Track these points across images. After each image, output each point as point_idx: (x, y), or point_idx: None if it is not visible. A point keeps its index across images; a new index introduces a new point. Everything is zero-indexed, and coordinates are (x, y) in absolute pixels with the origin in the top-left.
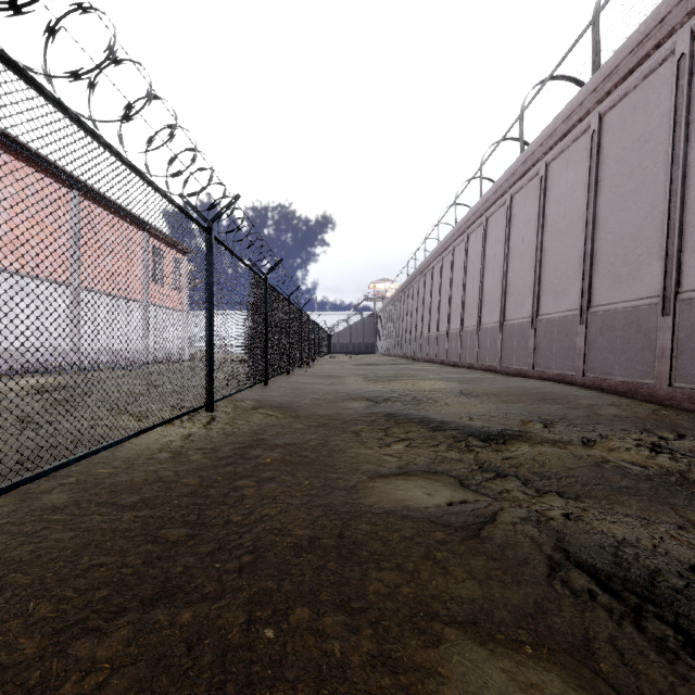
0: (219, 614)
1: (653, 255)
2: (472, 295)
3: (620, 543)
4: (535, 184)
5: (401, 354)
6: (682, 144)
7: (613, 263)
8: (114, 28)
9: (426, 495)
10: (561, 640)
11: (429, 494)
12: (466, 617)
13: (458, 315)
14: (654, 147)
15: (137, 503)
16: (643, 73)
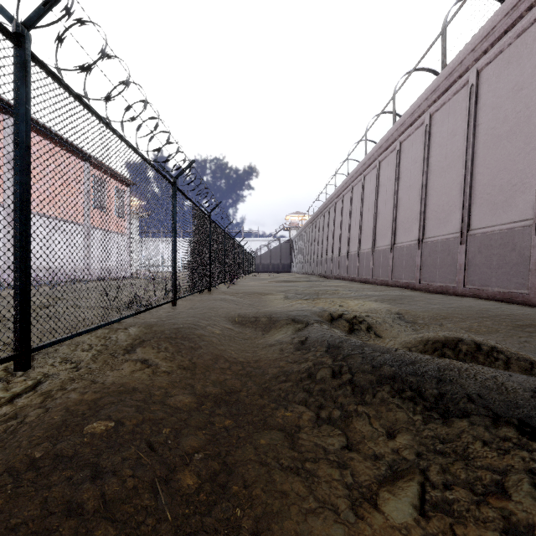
0: None
1: None
2: (385, 217)
3: None
4: (462, 95)
5: (313, 272)
6: None
7: None
8: None
9: None
10: None
11: None
12: None
13: (370, 236)
14: None
15: None
16: None
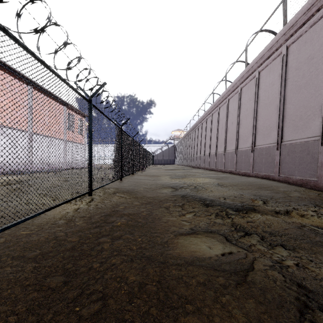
0: None
1: (316, 115)
2: (221, 136)
3: None
4: (253, 82)
5: (186, 164)
6: None
7: (294, 120)
8: None
9: (208, 248)
10: None
11: (210, 247)
12: None
13: (214, 146)
14: (316, 61)
15: (37, 256)
16: (310, 24)
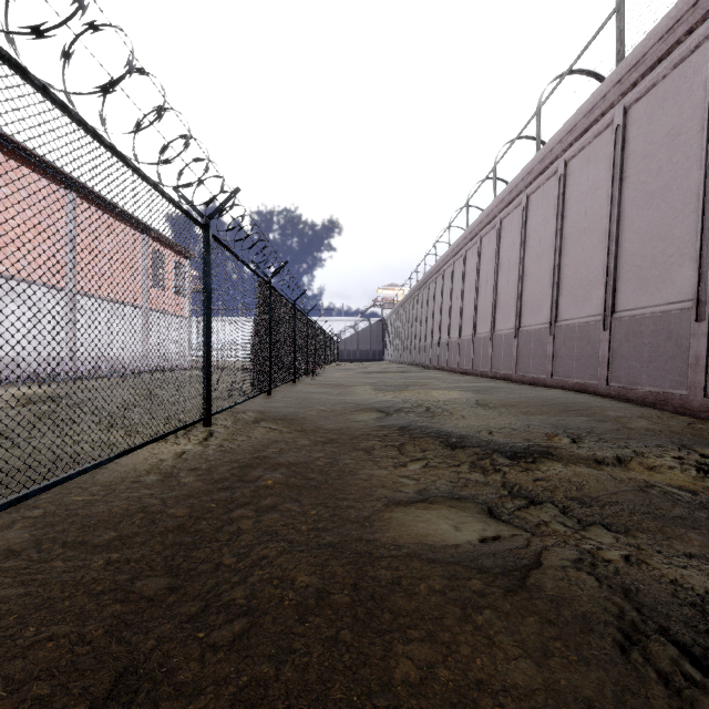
0: None
1: (685, 256)
2: (486, 301)
3: (703, 601)
4: (554, 183)
5: (410, 361)
6: None
7: (639, 265)
8: None
9: (452, 529)
10: None
11: (456, 528)
12: None
13: (471, 321)
14: (685, 140)
15: (112, 542)
16: (673, 61)
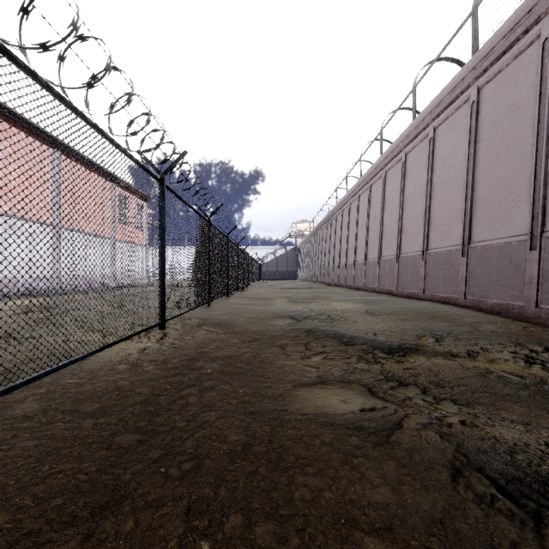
0: (161, 523)
1: (522, 201)
2: (374, 233)
3: (512, 449)
4: (425, 144)
5: (317, 280)
6: (546, 111)
7: (489, 207)
8: (77, 8)
9: (341, 403)
10: (470, 547)
11: (344, 401)
12: (382, 523)
13: (363, 249)
14: (523, 113)
15: (97, 411)
16: (514, 54)
